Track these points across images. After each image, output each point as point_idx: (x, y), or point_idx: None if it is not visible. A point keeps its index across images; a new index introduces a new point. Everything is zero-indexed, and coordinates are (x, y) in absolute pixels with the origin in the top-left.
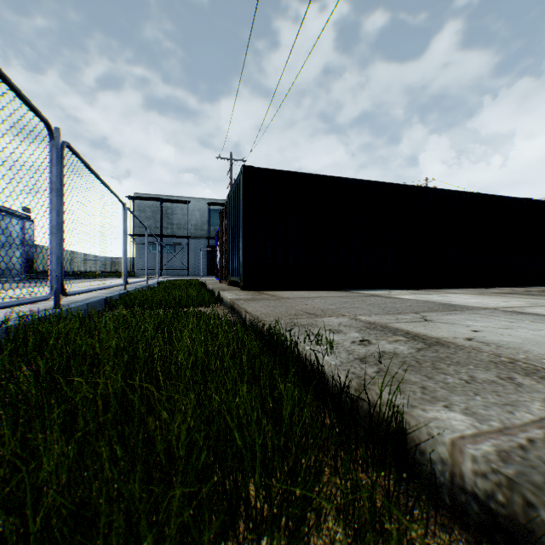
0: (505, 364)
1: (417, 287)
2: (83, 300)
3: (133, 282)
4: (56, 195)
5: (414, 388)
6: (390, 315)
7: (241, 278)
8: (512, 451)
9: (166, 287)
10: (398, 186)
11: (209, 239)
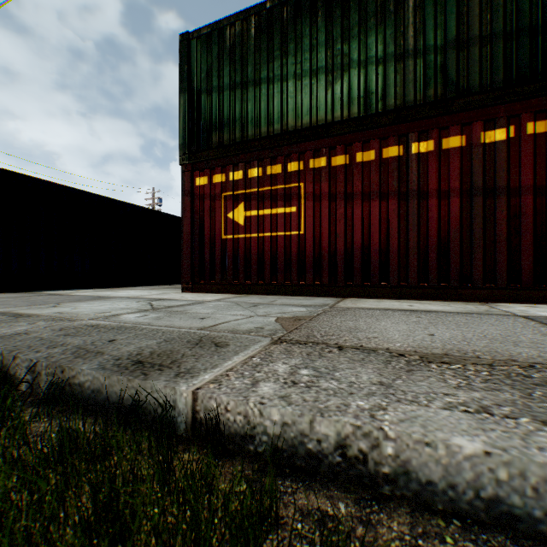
0: (50, 319)
1: (116, 286)
2: None
3: None
4: None
5: None
6: (30, 306)
7: None
8: None
9: None
10: (97, 196)
11: None
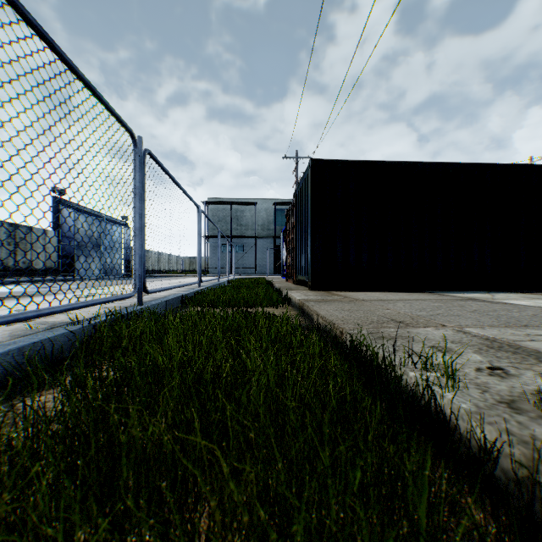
0: None
1: (527, 289)
2: (162, 297)
3: (206, 280)
4: (138, 199)
5: None
6: (512, 328)
7: (309, 277)
8: None
9: (235, 285)
10: (500, 167)
11: (274, 239)
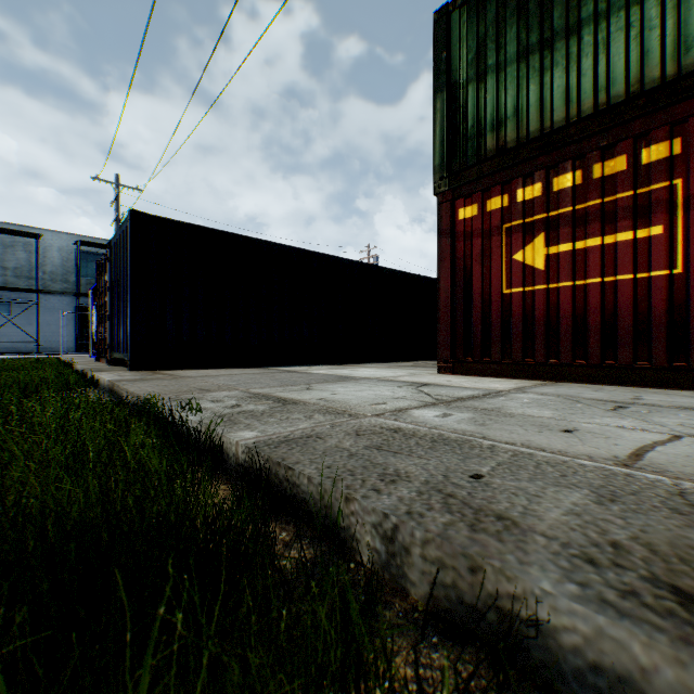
0: (321, 410)
1: (343, 362)
2: None
3: None
4: None
5: (241, 426)
6: (282, 387)
7: (129, 354)
8: (263, 440)
9: None
10: (325, 256)
11: (79, 297)
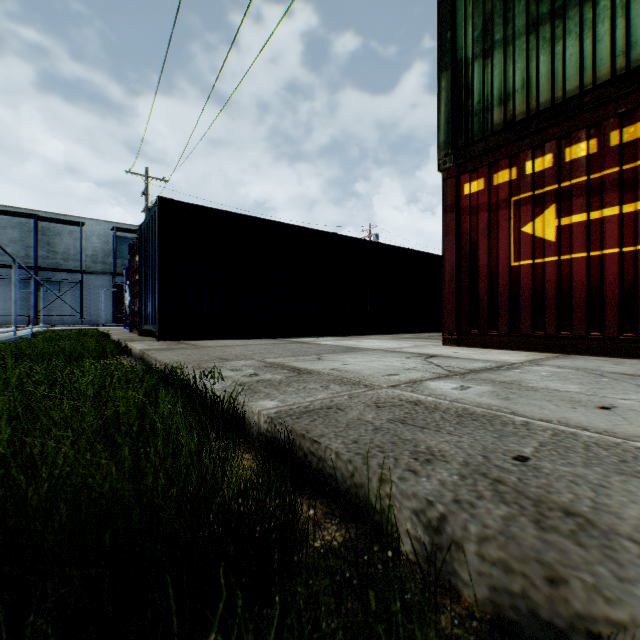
0: (336, 380)
1: (348, 334)
2: None
3: None
4: None
5: (261, 395)
6: (295, 357)
7: (156, 326)
8: (284, 410)
9: (49, 339)
10: (330, 235)
11: (115, 276)
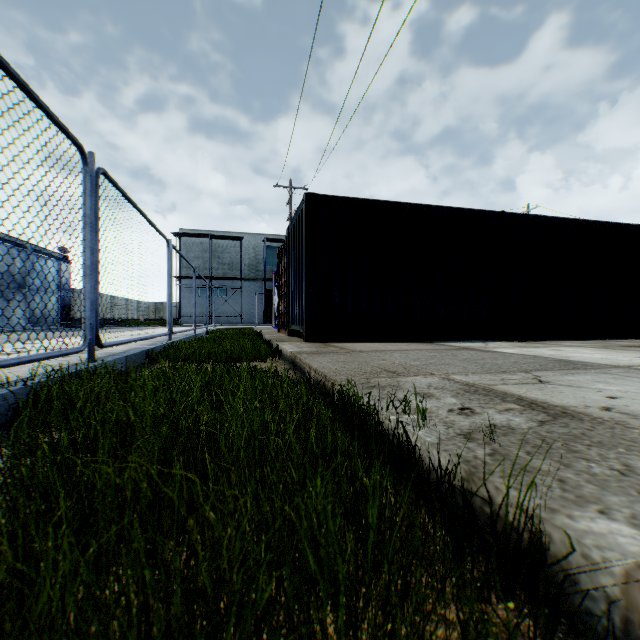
0: None
1: (519, 338)
2: (121, 352)
3: (178, 331)
4: (90, 230)
5: (547, 481)
6: (492, 374)
7: (303, 326)
8: None
9: (216, 337)
10: (496, 215)
11: (265, 281)
